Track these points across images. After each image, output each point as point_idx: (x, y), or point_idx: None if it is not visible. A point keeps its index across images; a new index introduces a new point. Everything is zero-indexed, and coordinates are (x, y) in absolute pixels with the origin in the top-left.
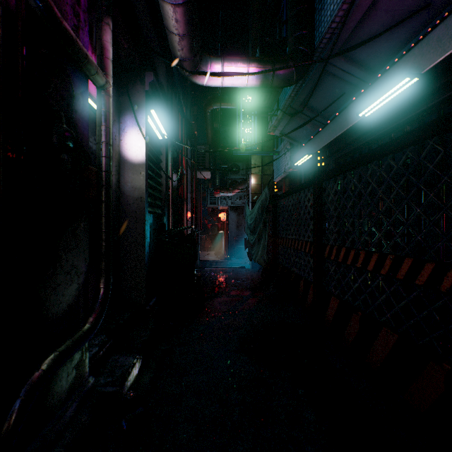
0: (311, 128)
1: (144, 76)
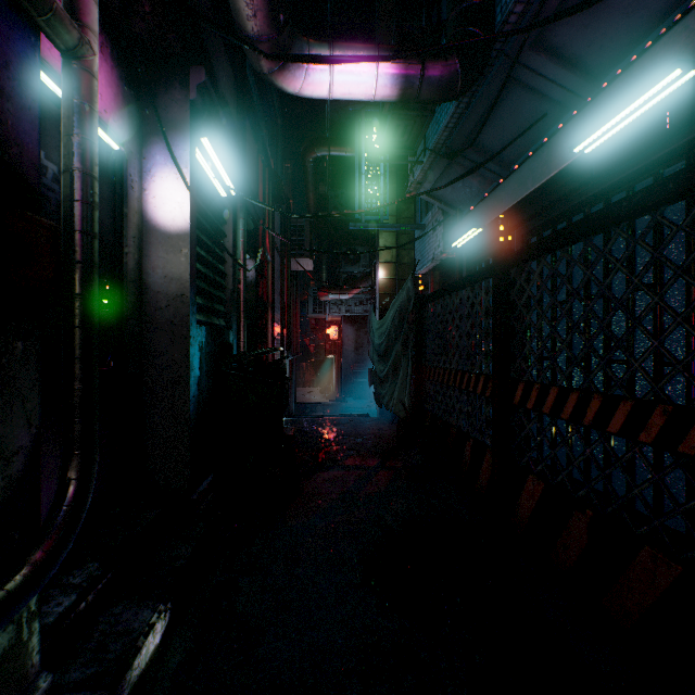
0: (480, 184)
1: (187, 74)
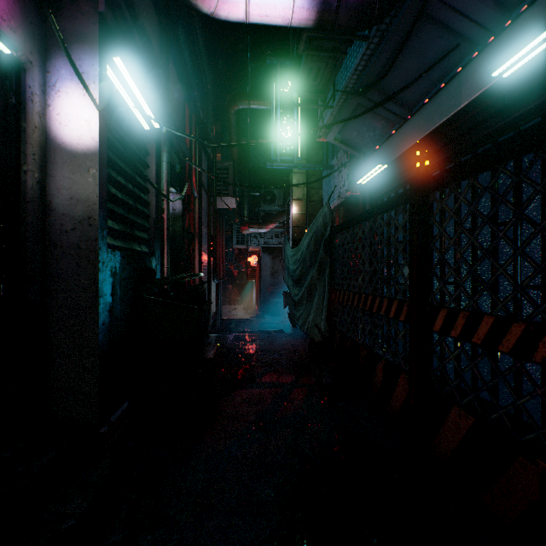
0: (383, 127)
1: None
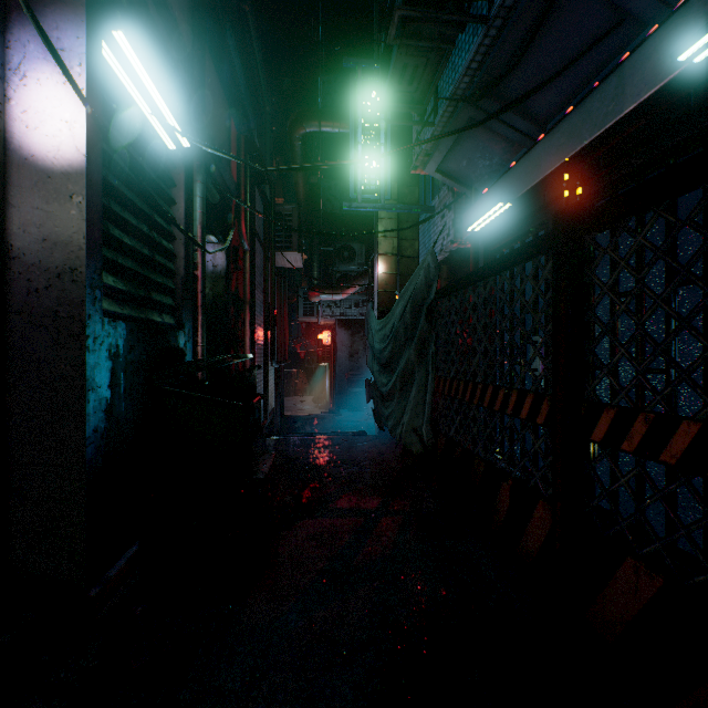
0: (504, 152)
1: None
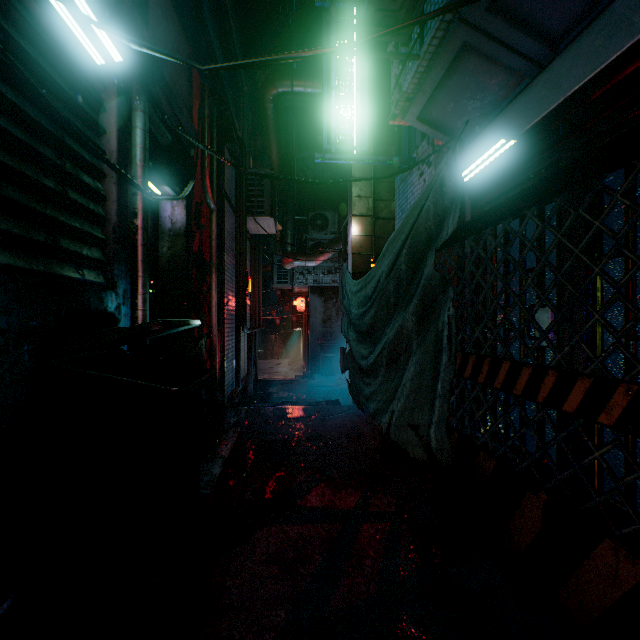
0: (500, 88)
1: None
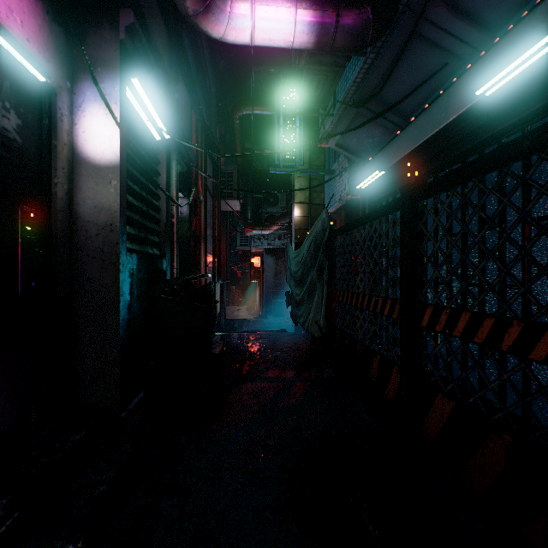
0: (381, 134)
1: (116, 15)
